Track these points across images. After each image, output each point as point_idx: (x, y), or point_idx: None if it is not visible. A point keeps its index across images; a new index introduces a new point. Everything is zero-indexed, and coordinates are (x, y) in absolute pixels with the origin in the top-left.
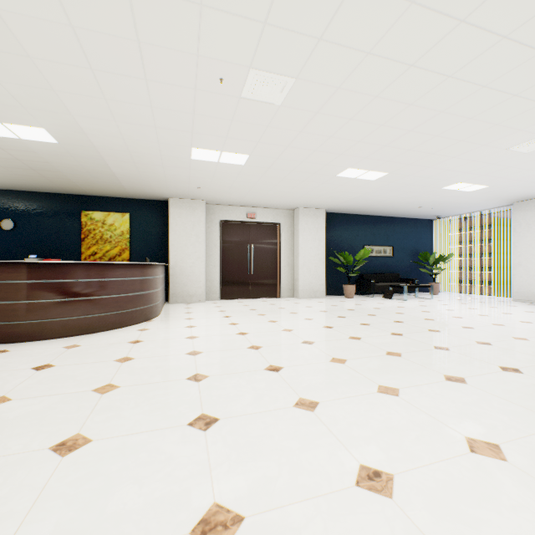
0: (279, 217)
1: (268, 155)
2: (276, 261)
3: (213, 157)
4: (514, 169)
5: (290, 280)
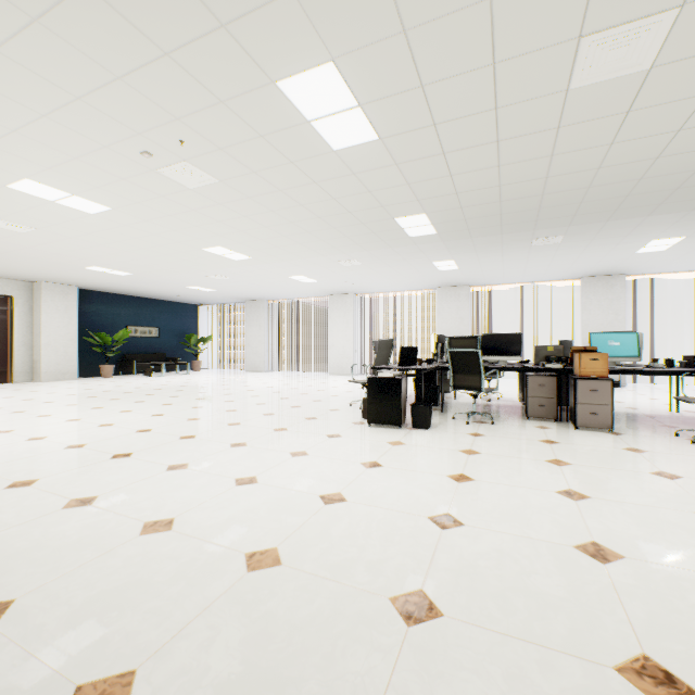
0: (12, 289)
1: (5, 247)
2: (6, 340)
3: None
4: (223, 285)
5: (29, 362)
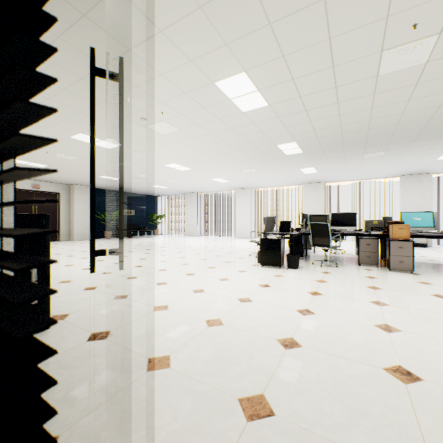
0: (59, 189)
1: (61, 167)
2: (56, 217)
3: (24, 163)
4: (173, 184)
5: (68, 229)
